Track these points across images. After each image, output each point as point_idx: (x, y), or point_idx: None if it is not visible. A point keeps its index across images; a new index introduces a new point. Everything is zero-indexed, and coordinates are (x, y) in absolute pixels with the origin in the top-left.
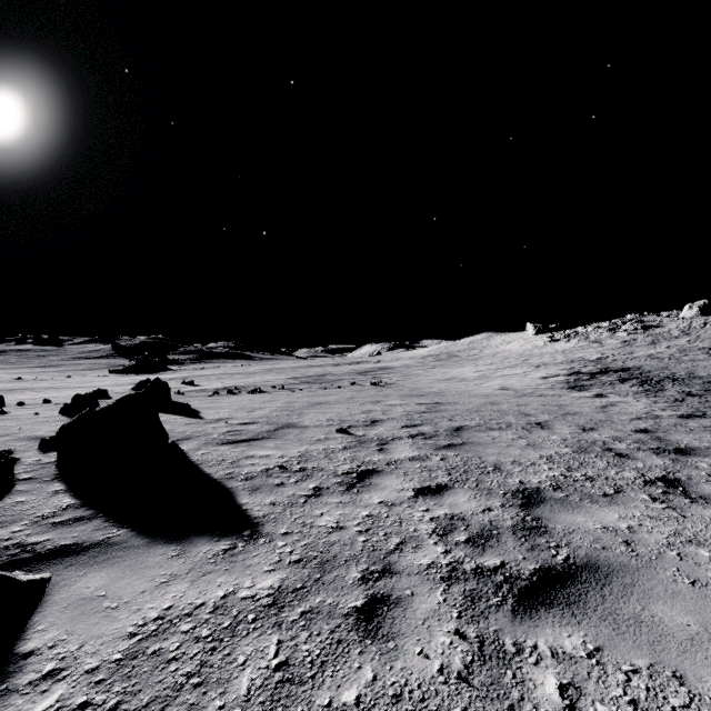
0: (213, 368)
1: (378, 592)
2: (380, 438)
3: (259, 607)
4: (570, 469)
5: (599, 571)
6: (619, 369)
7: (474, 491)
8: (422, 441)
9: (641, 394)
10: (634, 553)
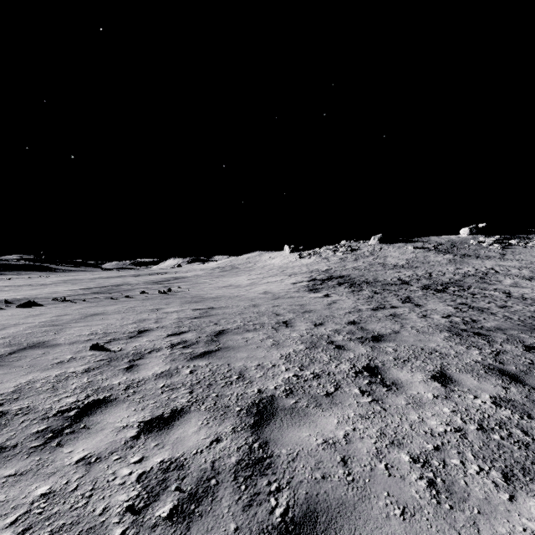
0: (2, 280)
1: None
2: (137, 351)
3: None
4: (302, 367)
5: (317, 526)
6: (338, 276)
7: (210, 413)
8: (180, 351)
9: (350, 294)
10: (351, 477)
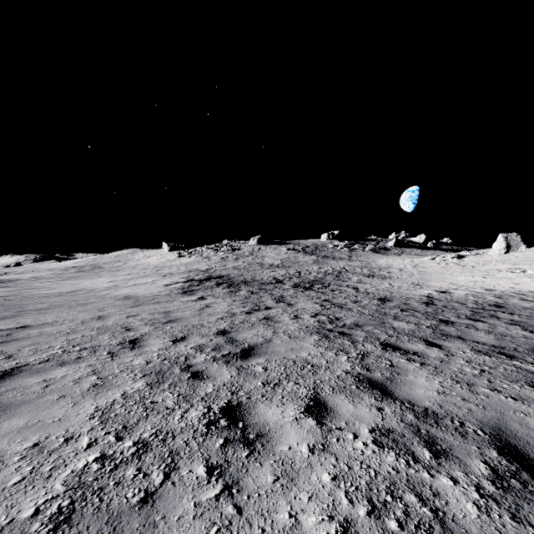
0: None
1: None
2: None
3: None
4: (123, 432)
5: None
6: (217, 276)
7: None
8: None
9: (227, 295)
10: None
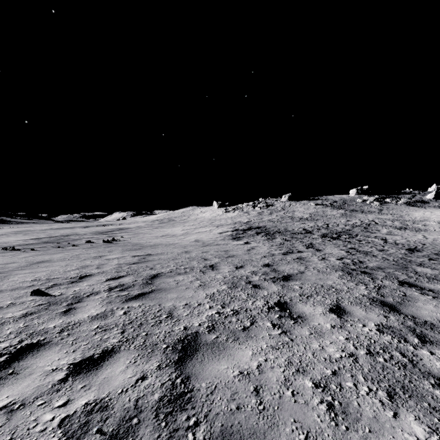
0: None
1: None
2: (76, 295)
3: None
4: (224, 305)
5: None
6: (256, 227)
7: (138, 351)
8: (117, 294)
9: (266, 241)
10: (262, 406)
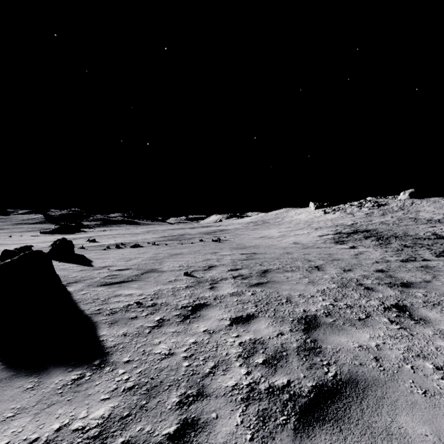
0: (112, 230)
1: (189, 417)
2: (212, 279)
3: (85, 439)
4: (336, 299)
5: (358, 386)
6: (364, 230)
7: (272, 319)
8: (240, 281)
9: (377, 246)
10: (382, 368)
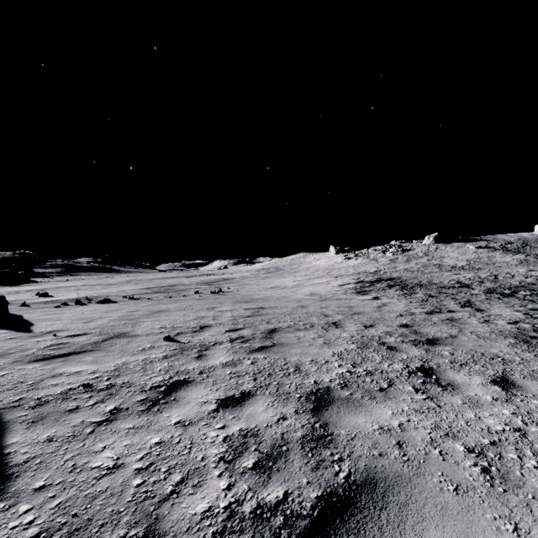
0: (78, 280)
1: None
2: (203, 344)
3: None
4: (355, 365)
5: (377, 489)
6: (388, 278)
7: (274, 397)
8: (239, 345)
9: (402, 297)
10: (406, 458)
